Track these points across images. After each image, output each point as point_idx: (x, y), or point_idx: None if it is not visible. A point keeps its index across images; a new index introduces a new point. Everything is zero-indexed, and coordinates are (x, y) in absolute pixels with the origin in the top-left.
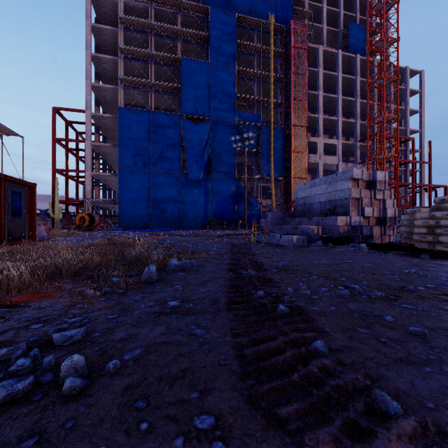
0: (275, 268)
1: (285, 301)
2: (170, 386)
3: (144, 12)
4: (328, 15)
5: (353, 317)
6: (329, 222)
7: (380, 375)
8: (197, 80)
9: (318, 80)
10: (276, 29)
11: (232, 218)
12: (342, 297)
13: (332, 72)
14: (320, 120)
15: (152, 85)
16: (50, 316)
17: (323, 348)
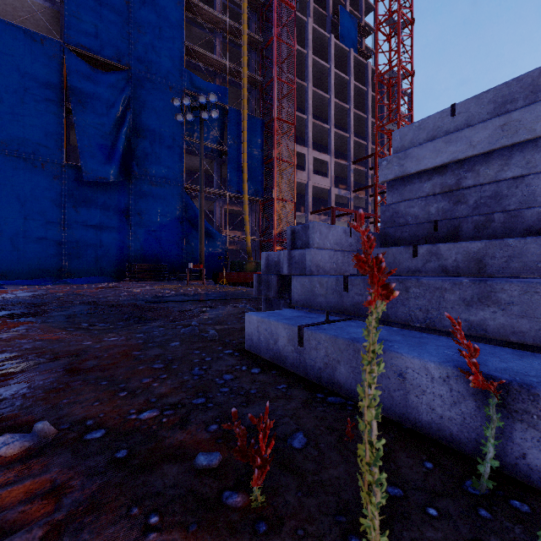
0: None
1: None
2: None
3: None
4: None
5: None
6: None
7: None
8: None
9: (306, 66)
10: None
11: (177, 259)
12: None
13: (323, 61)
14: (310, 123)
15: None
16: None
17: None
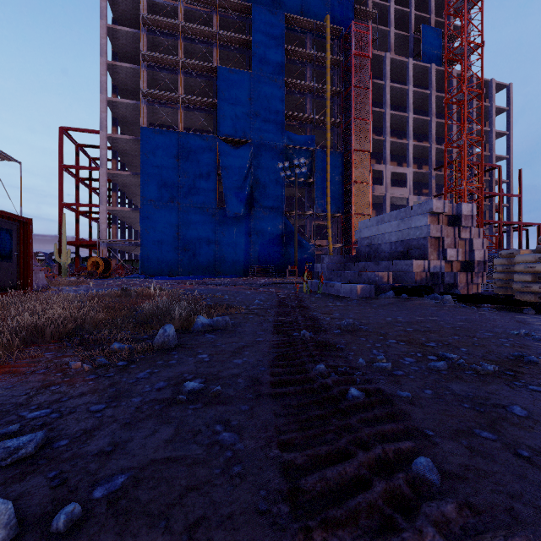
0: (337, 328)
1: (357, 380)
2: None
3: (172, 11)
4: (396, 16)
5: (463, 408)
6: (402, 267)
7: None
8: (237, 94)
9: (384, 95)
10: (333, 33)
11: (280, 263)
12: (438, 372)
13: (401, 85)
14: (387, 143)
15: (181, 100)
16: (3, 406)
17: (432, 472)
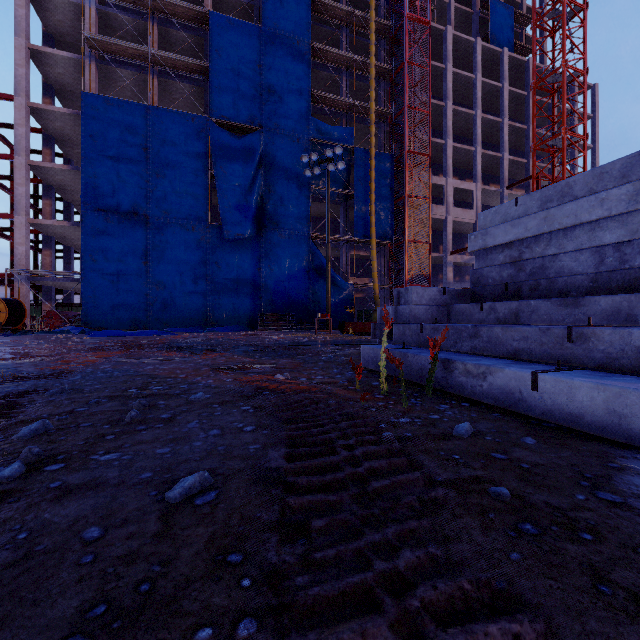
0: None
1: None
2: None
3: None
4: None
5: None
6: None
7: None
8: (240, 56)
9: (445, 83)
10: None
11: (304, 309)
12: None
13: (466, 72)
14: (449, 148)
15: (152, 58)
16: None
17: None
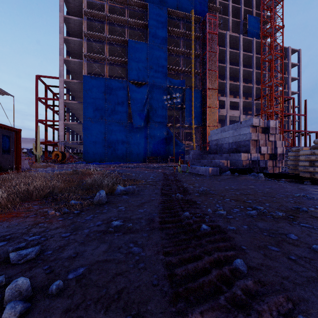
0: (197, 192)
1: (206, 221)
2: (106, 309)
3: (101, 7)
4: (233, 10)
5: (263, 235)
6: (235, 157)
7: (298, 296)
8: (139, 55)
9: (225, 56)
10: (195, 20)
11: (164, 154)
12: (251, 216)
13: (235, 50)
14: (227, 84)
15: (107, 59)
16: (14, 234)
17: (243, 266)
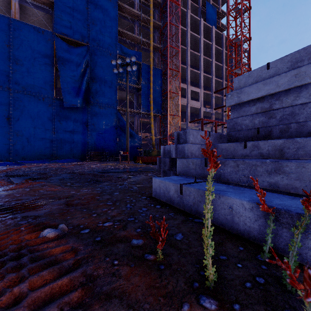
0: None
1: None
2: None
3: None
4: None
5: None
6: None
7: None
8: (75, 0)
9: (186, 37)
10: None
11: (114, 149)
12: None
13: (196, 34)
14: (188, 70)
15: None
16: None
17: None
